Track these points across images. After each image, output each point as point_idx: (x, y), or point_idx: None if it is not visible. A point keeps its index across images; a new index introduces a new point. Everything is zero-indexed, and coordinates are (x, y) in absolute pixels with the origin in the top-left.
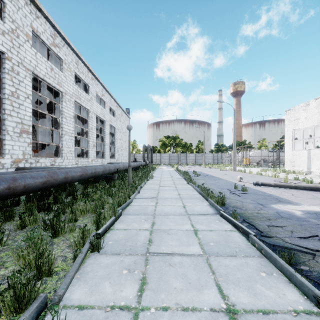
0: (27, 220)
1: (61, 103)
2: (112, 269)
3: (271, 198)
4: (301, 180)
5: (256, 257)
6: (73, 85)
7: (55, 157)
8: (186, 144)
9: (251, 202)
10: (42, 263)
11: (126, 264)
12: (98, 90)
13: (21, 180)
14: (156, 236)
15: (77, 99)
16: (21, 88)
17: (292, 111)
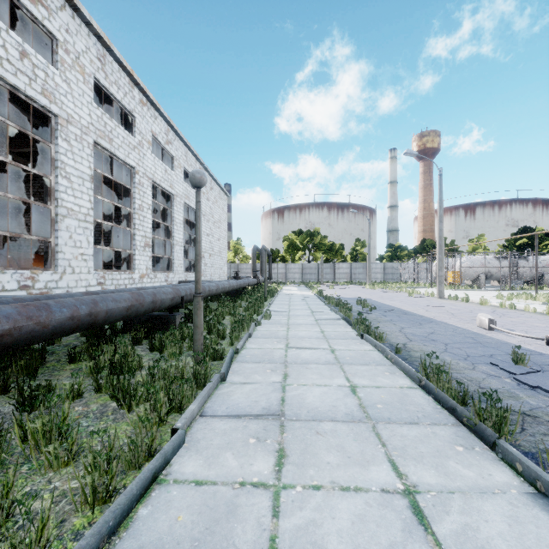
0: None
1: (55, 143)
2: None
3: None
4: None
5: None
6: (91, 106)
7: (36, 269)
8: (333, 245)
9: None
10: None
11: None
12: (158, 130)
13: None
14: None
15: (103, 140)
16: None
17: None
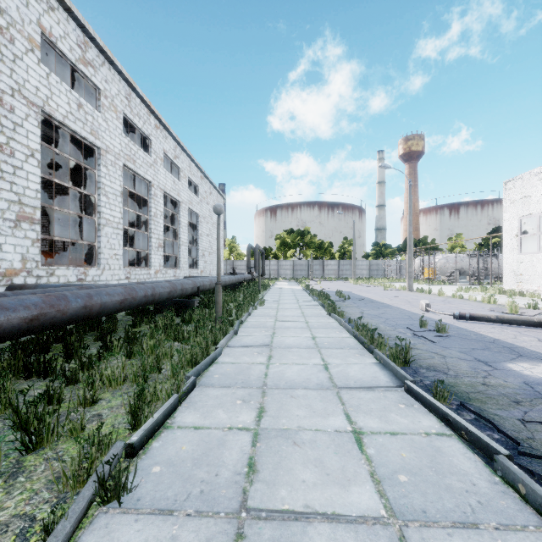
0: None
1: (98, 169)
2: None
3: (499, 348)
4: None
5: (532, 531)
6: (121, 136)
7: (86, 266)
8: (322, 243)
9: (461, 356)
10: None
11: None
12: (168, 148)
13: None
14: (267, 450)
15: (129, 163)
16: (19, 137)
17: (517, 183)
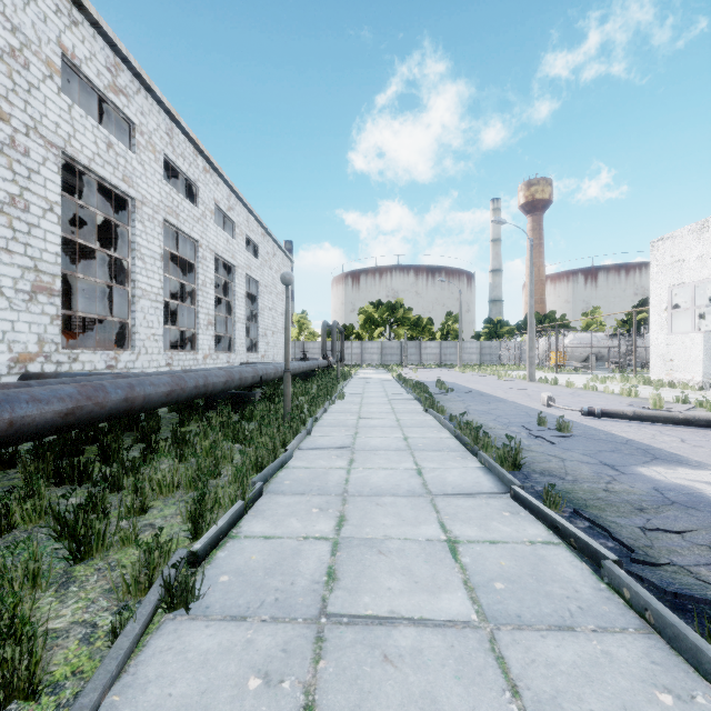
0: (16, 510)
1: (131, 225)
2: (217, 674)
3: (632, 450)
4: (693, 404)
5: (631, 632)
6: (161, 183)
7: (117, 350)
8: (419, 320)
9: (584, 459)
10: (7, 660)
11: (259, 654)
12: (220, 197)
13: (1, 408)
14: (349, 559)
15: (171, 217)
16: (35, 187)
17: (666, 243)
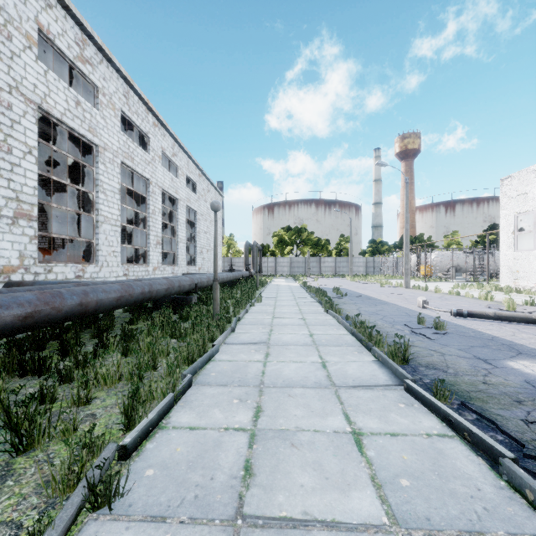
0: None
1: (96, 166)
2: None
3: (498, 346)
4: None
5: None
6: (119, 134)
7: (84, 263)
8: (319, 240)
9: (460, 354)
10: None
11: None
12: (166, 146)
13: None
14: (264, 452)
15: (127, 160)
16: (16, 134)
17: (513, 180)
